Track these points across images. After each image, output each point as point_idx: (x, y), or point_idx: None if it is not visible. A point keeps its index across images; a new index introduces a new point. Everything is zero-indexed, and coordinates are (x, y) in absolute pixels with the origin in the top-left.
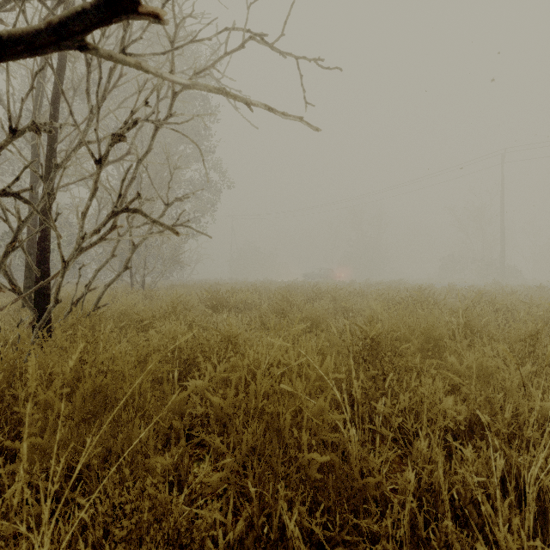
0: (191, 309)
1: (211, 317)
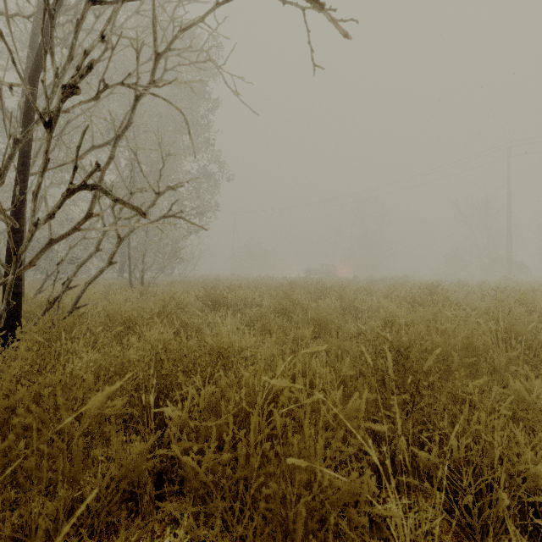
0: (186, 308)
1: (207, 317)
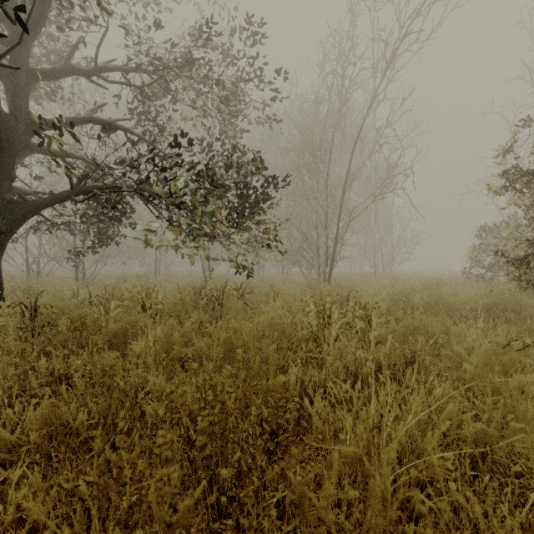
0: None
1: None
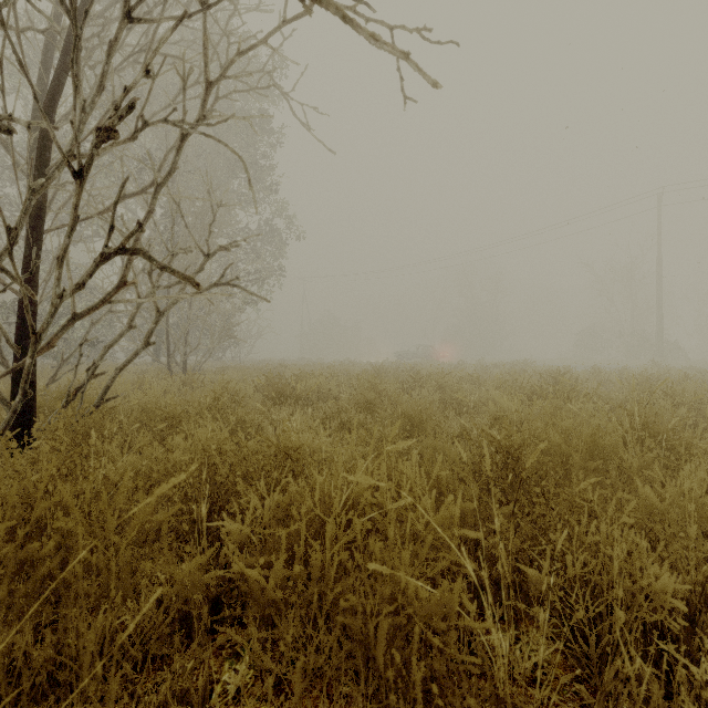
0: (243, 401)
1: (270, 413)
